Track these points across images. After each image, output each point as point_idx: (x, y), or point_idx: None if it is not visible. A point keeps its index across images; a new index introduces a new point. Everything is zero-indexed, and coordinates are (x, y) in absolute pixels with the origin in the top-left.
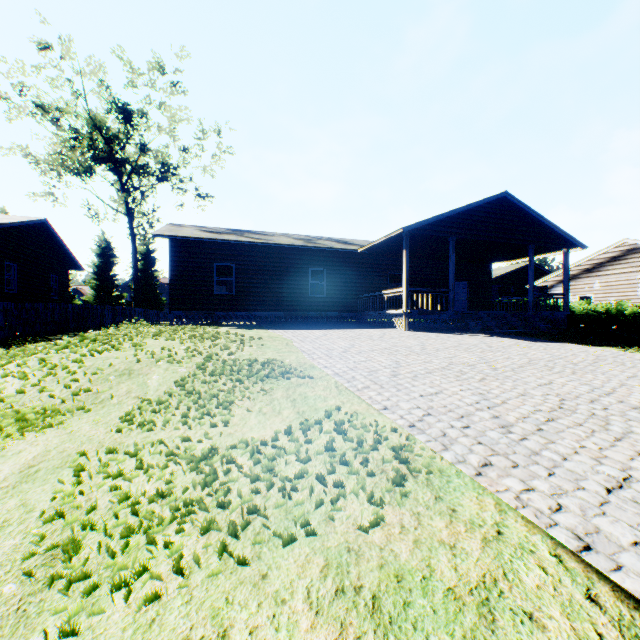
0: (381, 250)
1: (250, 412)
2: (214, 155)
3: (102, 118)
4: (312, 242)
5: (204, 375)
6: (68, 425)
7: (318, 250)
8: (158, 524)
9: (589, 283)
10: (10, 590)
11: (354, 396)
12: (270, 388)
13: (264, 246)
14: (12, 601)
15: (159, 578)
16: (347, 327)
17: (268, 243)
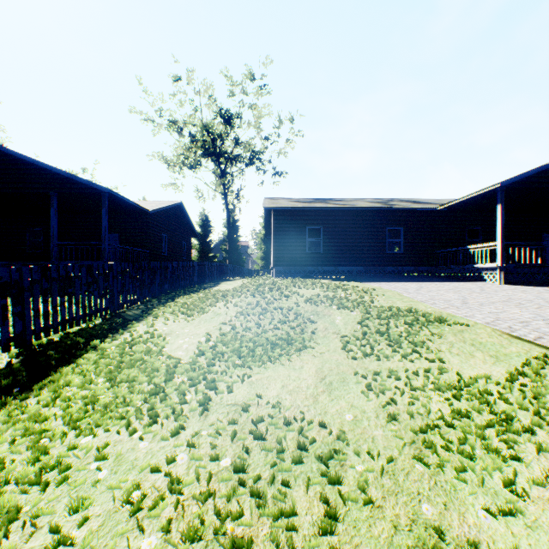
0: (461, 206)
1: (441, 352)
2: (288, 139)
3: (211, 124)
4: (388, 204)
5: (373, 318)
6: (311, 350)
7: (395, 211)
8: (479, 438)
9: None
10: (420, 469)
11: (530, 345)
12: (437, 332)
13: (347, 210)
14: (425, 477)
15: (539, 484)
16: (432, 280)
17: (353, 207)
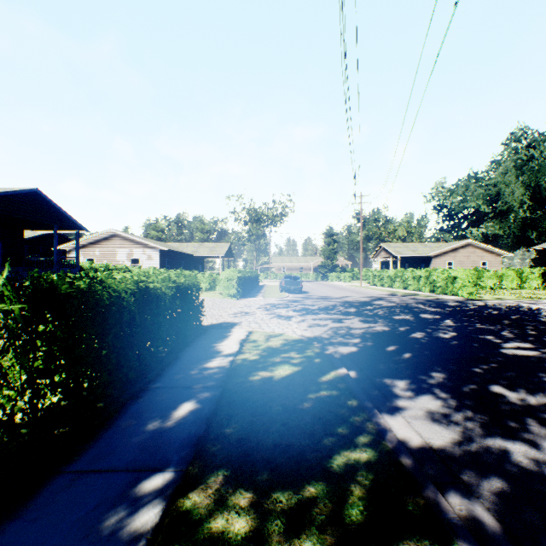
0: None
1: None
2: None
3: None
4: None
5: None
6: None
7: None
8: None
9: (94, 251)
10: None
11: None
12: None
13: None
14: None
15: None
16: None
17: None
